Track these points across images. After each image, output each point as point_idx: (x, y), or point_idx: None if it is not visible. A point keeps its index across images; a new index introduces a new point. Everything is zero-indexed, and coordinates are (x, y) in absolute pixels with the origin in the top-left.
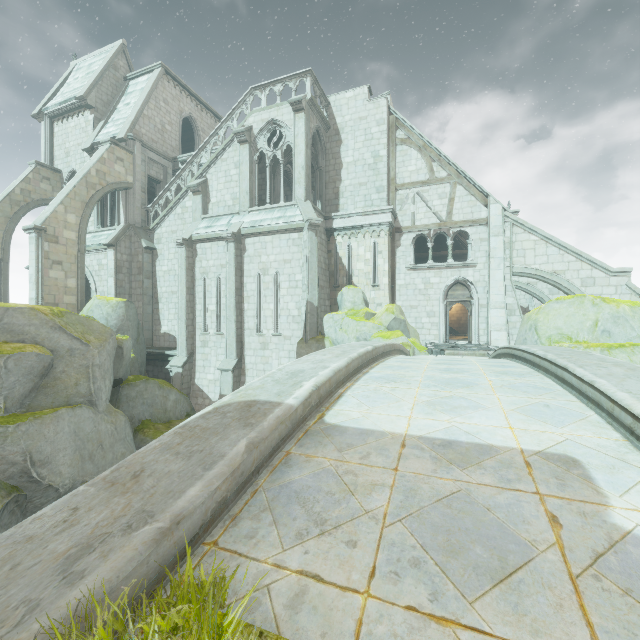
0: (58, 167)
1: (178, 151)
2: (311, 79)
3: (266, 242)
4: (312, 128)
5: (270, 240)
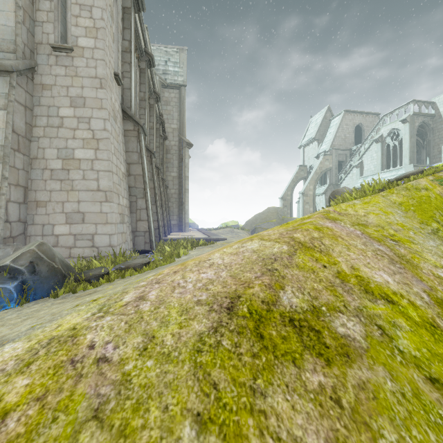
0: (305, 164)
1: (352, 144)
2: (414, 103)
3: None
4: (416, 125)
5: None
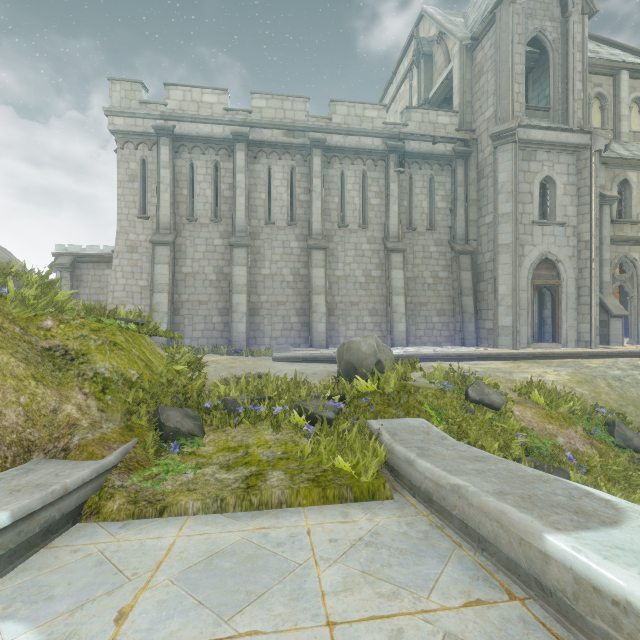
0: None
1: None
2: None
3: None
4: None
5: None
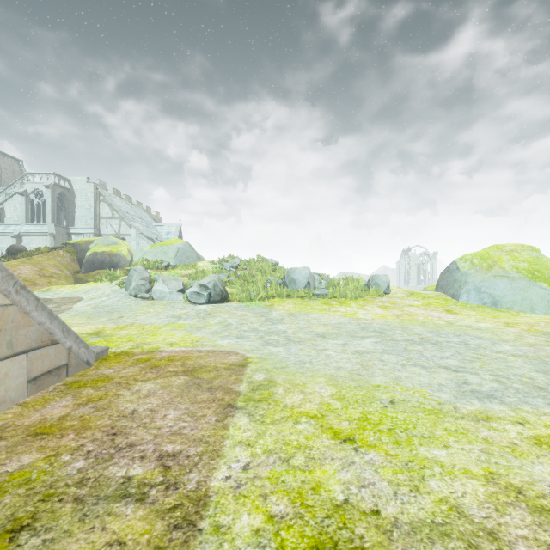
0: None
1: None
2: (55, 175)
3: (33, 239)
4: (57, 193)
5: (34, 238)
